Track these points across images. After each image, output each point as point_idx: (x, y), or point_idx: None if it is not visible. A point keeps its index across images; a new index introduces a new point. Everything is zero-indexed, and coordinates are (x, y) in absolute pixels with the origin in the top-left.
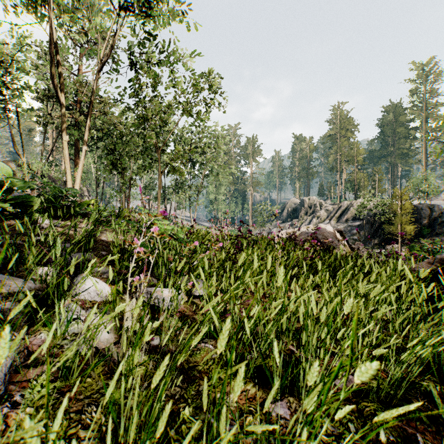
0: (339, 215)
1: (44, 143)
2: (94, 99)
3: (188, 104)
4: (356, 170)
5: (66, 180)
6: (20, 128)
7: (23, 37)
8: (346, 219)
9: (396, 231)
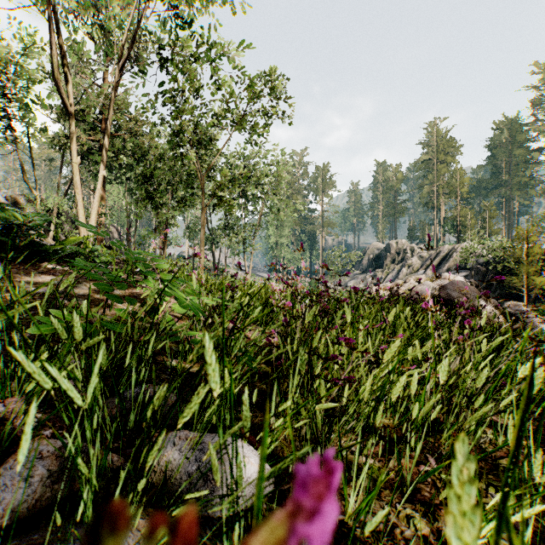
0: (438, 263)
1: (60, 172)
2: (124, 118)
3: (240, 112)
4: (460, 205)
5: (77, 216)
6: (32, 154)
7: (34, 39)
8: (447, 268)
9: (520, 284)
